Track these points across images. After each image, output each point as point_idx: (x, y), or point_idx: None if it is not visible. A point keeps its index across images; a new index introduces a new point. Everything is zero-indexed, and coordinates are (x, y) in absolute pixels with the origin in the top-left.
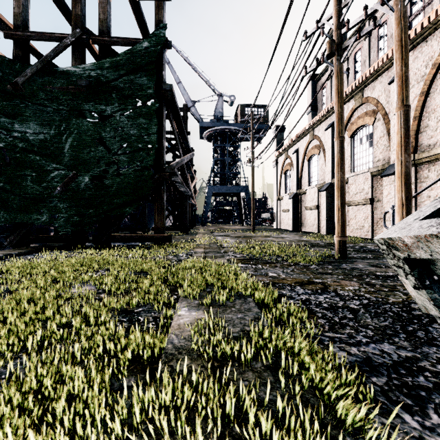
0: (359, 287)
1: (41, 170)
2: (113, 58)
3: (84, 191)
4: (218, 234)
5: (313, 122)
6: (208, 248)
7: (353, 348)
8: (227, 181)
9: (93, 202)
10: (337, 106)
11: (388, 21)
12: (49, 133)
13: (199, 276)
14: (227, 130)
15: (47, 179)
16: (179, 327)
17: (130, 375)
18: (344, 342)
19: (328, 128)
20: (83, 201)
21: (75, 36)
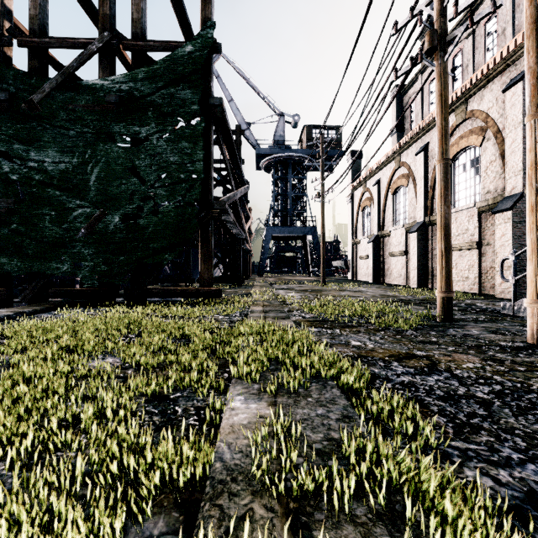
0: (481, 363)
1: (62, 208)
2: (148, 66)
3: (113, 233)
4: (279, 287)
5: (399, 144)
6: (268, 306)
7: (502, 472)
8: (290, 220)
9: (124, 247)
10: (440, 119)
11: (498, 13)
12: (72, 162)
13: (258, 348)
14: (289, 158)
15: (68, 219)
16: (233, 430)
17: (158, 514)
18: (484, 458)
19: (419, 152)
20: (112, 246)
21: (102, 41)
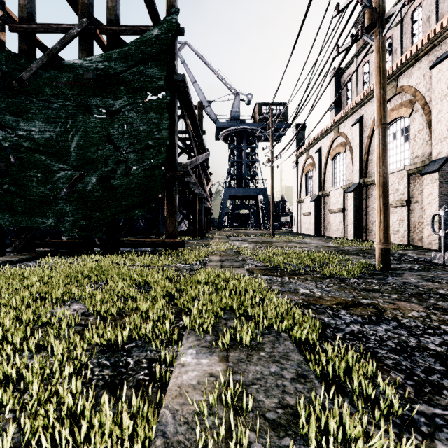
0: (426, 312)
1: (47, 171)
2: (121, 48)
3: (91, 192)
4: (235, 239)
5: (338, 117)
6: (225, 255)
7: None
8: (244, 183)
9: (100, 204)
10: (379, 88)
11: (423, 3)
12: (55, 131)
13: (212, 297)
14: (244, 130)
15: (52, 180)
16: (180, 392)
17: None
18: None
19: (355, 123)
20: (90, 204)
21: (81, 26)
